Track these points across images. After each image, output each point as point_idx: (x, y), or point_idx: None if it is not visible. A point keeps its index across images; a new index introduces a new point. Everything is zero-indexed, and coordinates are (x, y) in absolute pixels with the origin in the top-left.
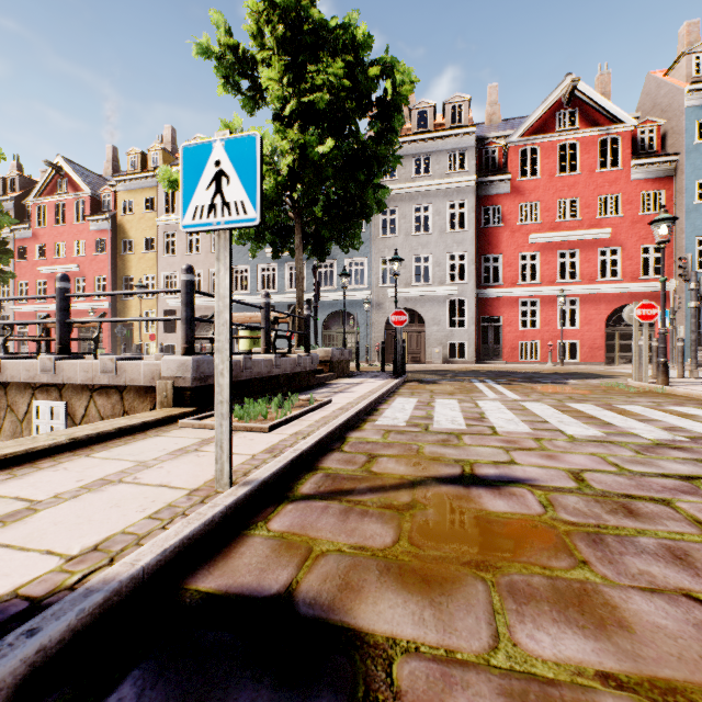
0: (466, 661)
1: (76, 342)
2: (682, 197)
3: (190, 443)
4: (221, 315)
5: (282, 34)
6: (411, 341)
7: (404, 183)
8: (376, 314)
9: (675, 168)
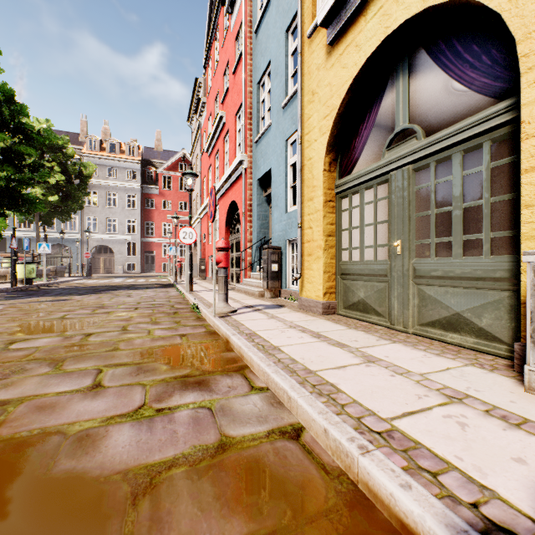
0: (72, 285)
1: None
2: None
3: None
4: (45, 263)
5: None
6: (106, 262)
7: (102, 179)
8: (84, 247)
9: None
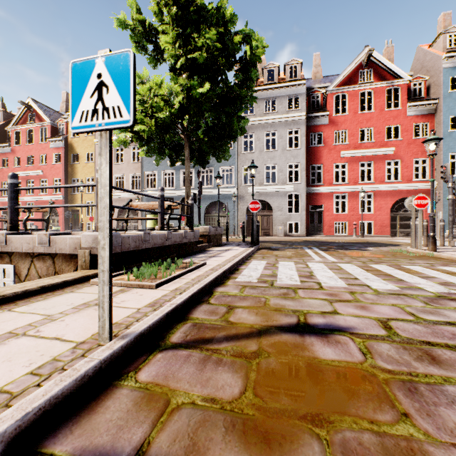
0: None
1: (40, 222)
2: (441, 127)
3: (93, 298)
4: (102, 200)
5: (175, 13)
6: (263, 221)
7: (258, 117)
8: (240, 203)
9: (435, 108)
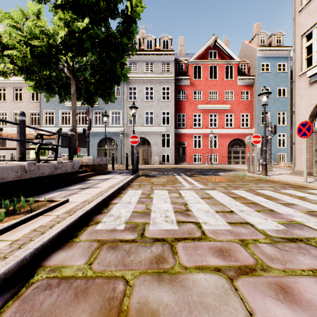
0: None
1: None
2: (256, 94)
3: None
4: None
5: None
6: (144, 153)
7: (140, 74)
8: (126, 139)
9: (253, 82)
